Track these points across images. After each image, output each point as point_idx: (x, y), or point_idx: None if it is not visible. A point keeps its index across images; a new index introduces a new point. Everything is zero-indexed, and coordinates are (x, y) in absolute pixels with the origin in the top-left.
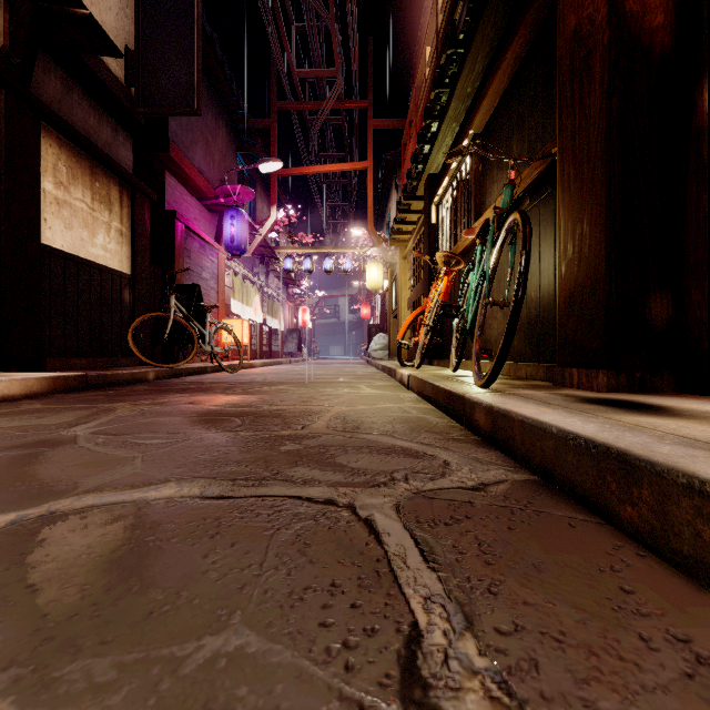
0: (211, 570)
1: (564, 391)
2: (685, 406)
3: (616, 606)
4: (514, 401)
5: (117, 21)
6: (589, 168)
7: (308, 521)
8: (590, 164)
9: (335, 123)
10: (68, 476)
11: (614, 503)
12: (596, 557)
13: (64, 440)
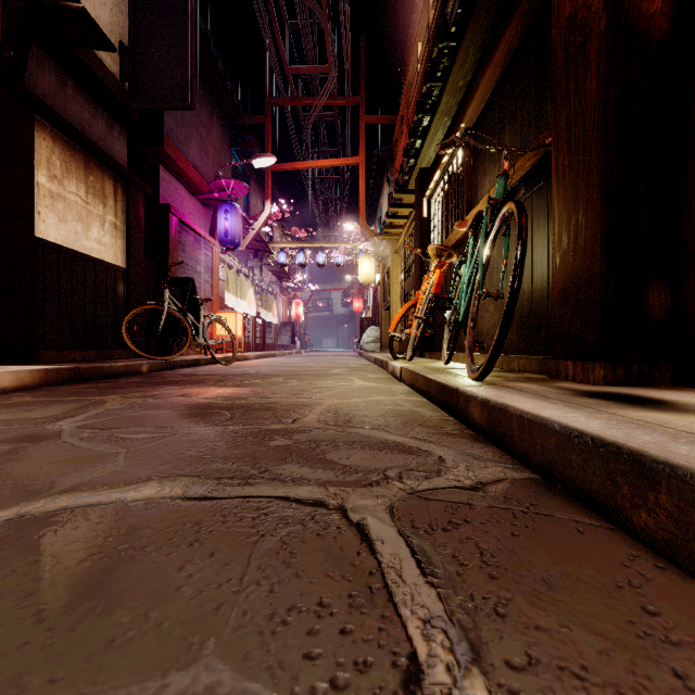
0: (185, 586)
1: (559, 384)
2: (688, 400)
3: (641, 631)
4: (510, 394)
5: (111, 17)
6: (585, 157)
7: (296, 526)
8: (586, 153)
9: (328, 119)
10: (45, 474)
11: (625, 507)
12: (610, 569)
13: (48, 435)
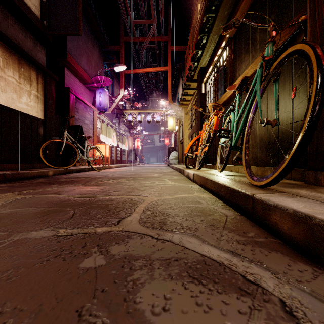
0: None
1: None
2: None
3: None
4: (323, 208)
5: None
6: None
7: None
8: None
9: (152, 50)
10: None
11: None
12: None
13: None
